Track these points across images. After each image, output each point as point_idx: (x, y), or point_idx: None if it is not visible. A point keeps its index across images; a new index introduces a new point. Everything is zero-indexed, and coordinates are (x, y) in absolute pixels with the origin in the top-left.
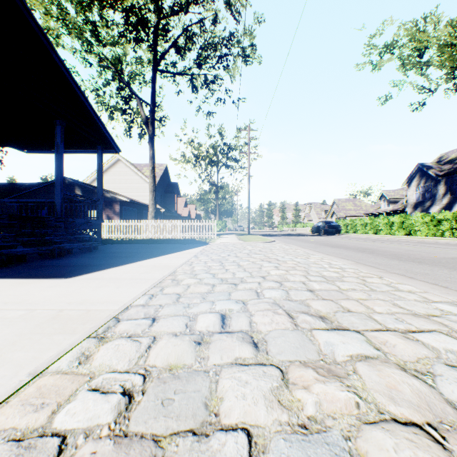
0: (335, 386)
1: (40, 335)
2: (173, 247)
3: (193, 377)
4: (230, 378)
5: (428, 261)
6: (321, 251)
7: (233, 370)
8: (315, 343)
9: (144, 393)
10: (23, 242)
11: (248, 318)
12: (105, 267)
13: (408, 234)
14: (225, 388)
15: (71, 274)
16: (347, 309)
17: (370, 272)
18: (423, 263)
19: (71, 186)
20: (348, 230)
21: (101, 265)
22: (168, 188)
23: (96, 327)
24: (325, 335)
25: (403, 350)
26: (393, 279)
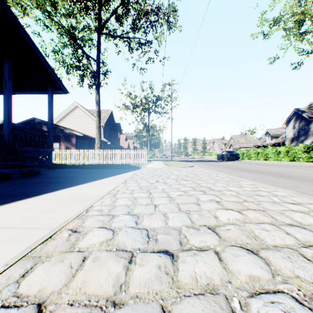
0: None
1: None
2: (109, 171)
3: None
4: None
5: None
6: (242, 176)
7: None
8: None
9: None
10: None
11: None
12: (12, 199)
13: (291, 160)
14: None
15: None
16: None
17: None
18: None
19: (39, 124)
20: (243, 158)
21: (14, 195)
22: (113, 127)
23: None
24: None
25: None
26: None
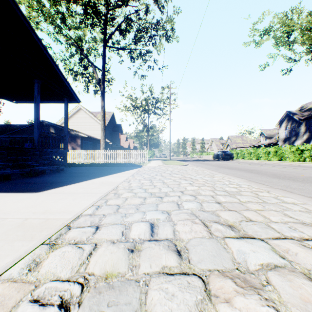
0: (254, 299)
1: (4, 241)
2: (117, 169)
3: (125, 287)
4: (158, 290)
5: (299, 179)
6: (222, 172)
7: (160, 281)
8: (229, 252)
9: (79, 306)
10: (10, 165)
11: (171, 227)
12: (66, 184)
13: (280, 160)
14: (153, 301)
15: (40, 189)
16: (249, 219)
17: (259, 187)
18: (296, 181)
19: (47, 126)
20: (238, 157)
21: (64, 182)
22: (114, 128)
23: (50, 234)
24: (236, 243)
25: (304, 258)
26: (278, 193)
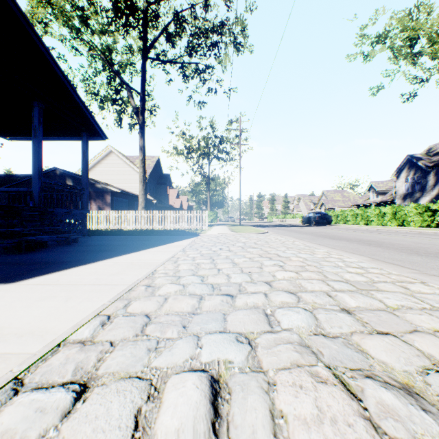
0: None
1: None
2: (160, 239)
3: None
4: None
5: None
6: (323, 244)
7: None
8: None
9: None
10: None
11: (265, 395)
12: (71, 265)
13: (400, 225)
14: None
15: (20, 276)
16: None
17: (401, 273)
18: None
19: (62, 176)
20: (338, 221)
21: (69, 262)
22: (160, 180)
23: None
24: None
25: None
26: None
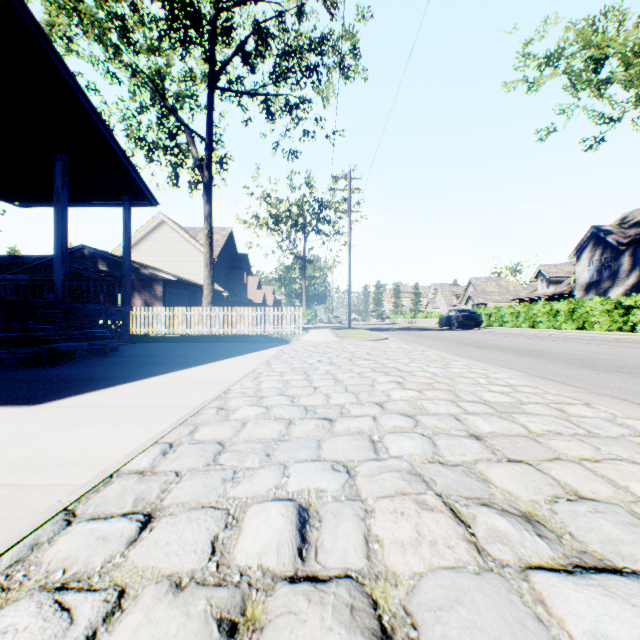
0: None
1: None
2: (235, 347)
3: None
4: None
5: None
6: (463, 354)
7: None
8: None
9: None
10: None
11: (360, 522)
12: (113, 382)
13: (580, 328)
14: None
15: (46, 397)
16: (575, 491)
17: (562, 393)
18: (639, 376)
19: (92, 258)
20: (491, 323)
21: (109, 378)
22: (233, 263)
23: None
24: (572, 596)
25: None
26: (613, 408)
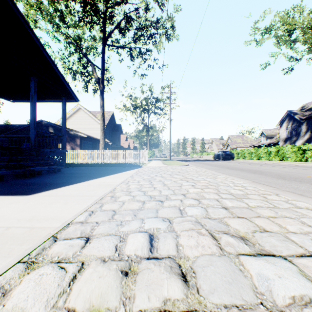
0: None
1: None
2: (116, 169)
3: None
4: None
5: (306, 180)
6: (224, 172)
7: None
8: (247, 276)
9: None
10: (3, 166)
11: (174, 239)
12: (61, 185)
13: (281, 160)
14: None
15: (32, 191)
16: (263, 228)
17: (266, 190)
18: (304, 182)
19: (46, 126)
20: (239, 157)
21: (59, 183)
22: (114, 128)
23: (30, 249)
24: (254, 263)
25: None
26: (288, 196)
